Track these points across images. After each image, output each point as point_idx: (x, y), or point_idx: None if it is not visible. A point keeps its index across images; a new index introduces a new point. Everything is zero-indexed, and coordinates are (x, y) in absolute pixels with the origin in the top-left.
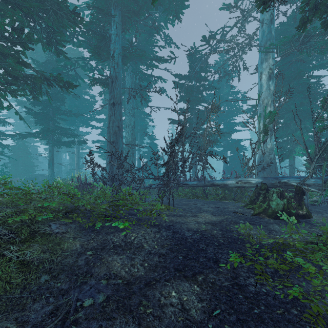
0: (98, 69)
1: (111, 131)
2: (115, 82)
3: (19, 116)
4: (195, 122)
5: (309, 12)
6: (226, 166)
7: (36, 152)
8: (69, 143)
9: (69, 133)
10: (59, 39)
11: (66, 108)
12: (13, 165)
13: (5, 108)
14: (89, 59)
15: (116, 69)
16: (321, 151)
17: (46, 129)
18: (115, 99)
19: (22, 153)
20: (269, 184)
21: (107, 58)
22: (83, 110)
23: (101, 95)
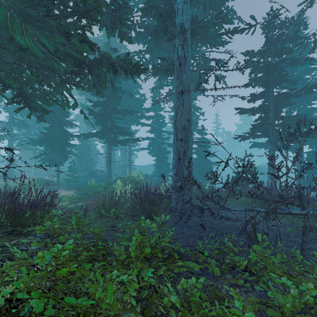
0: (152, 63)
1: (179, 127)
2: (183, 65)
3: (84, 114)
4: (273, 109)
5: None
6: (302, 165)
7: (95, 150)
8: (125, 141)
9: (124, 131)
10: (124, 18)
11: (120, 108)
12: (78, 162)
13: (71, 107)
14: (145, 52)
15: (184, 48)
16: None
17: (105, 129)
18: (183, 86)
19: (85, 151)
20: None
21: (175, 35)
22: (134, 109)
23: (153, 91)
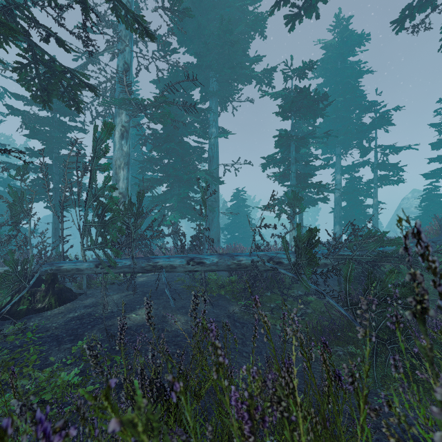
0: None
1: None
2: None
3: None
4: (56, 171)
5: (41, 92)
6: None
7: None
8: None
9: None
10: None
11: None
12: None
13: None
14: None
15: None
16: (83, 236)
17: None
18: None
19: None
20: (42, 272)
21: None
22: None
23: None
